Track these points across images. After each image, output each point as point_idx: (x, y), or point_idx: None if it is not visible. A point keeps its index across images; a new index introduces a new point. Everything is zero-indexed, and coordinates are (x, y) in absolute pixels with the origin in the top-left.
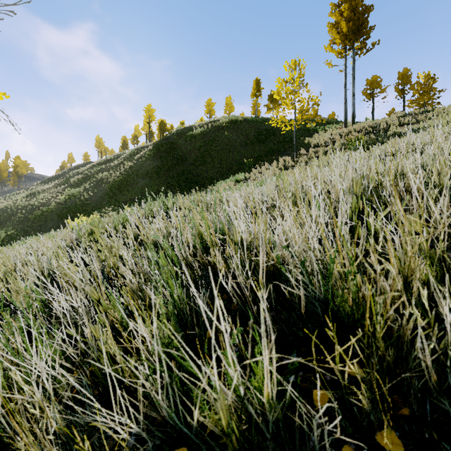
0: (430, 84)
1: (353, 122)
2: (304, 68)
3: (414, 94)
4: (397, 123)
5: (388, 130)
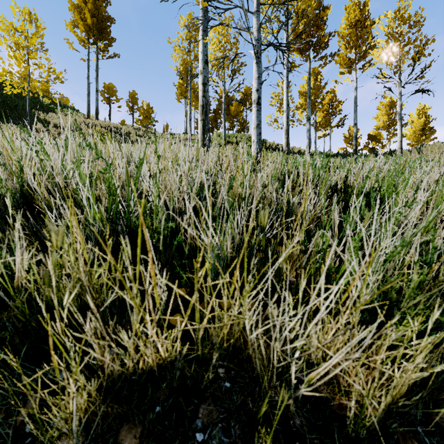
0: (150, 112)
1: (97, 117)
2: (42, 29)
3: (140, 115)
4: (135, 133)
5: (130, 136)
